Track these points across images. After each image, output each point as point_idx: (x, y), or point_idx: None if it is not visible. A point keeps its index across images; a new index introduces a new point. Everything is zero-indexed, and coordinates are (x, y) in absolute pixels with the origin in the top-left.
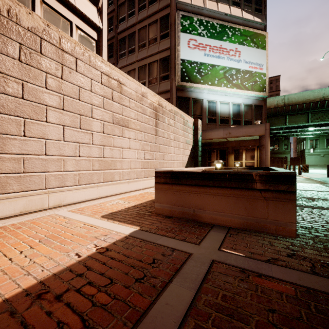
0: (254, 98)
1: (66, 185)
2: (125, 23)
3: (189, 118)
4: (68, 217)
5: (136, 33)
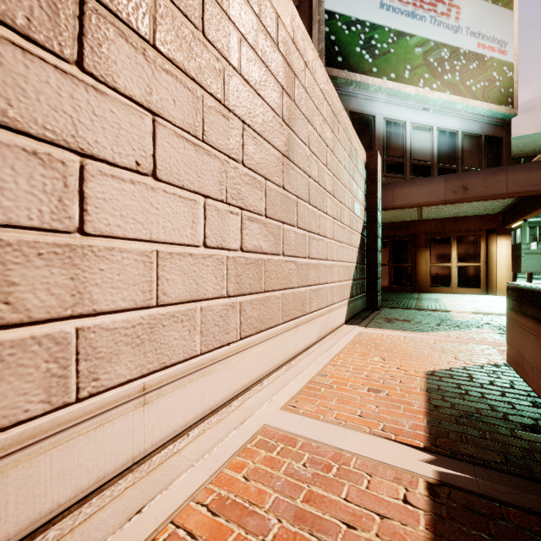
0: (486, 120)
1: None
2: None
3: (359, 146)
4: None
5: None
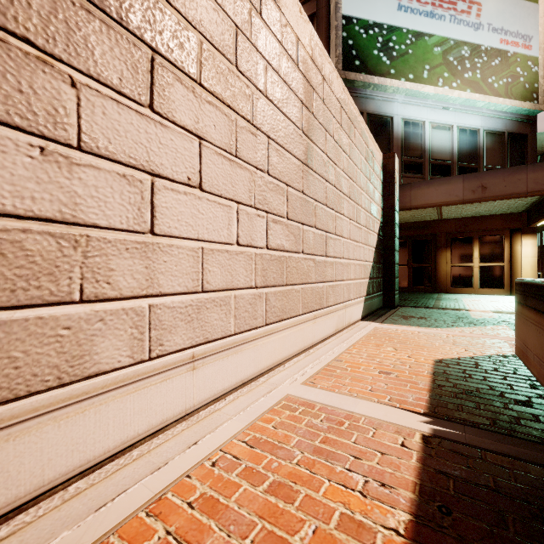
0: (510, 117)
1: None
2: None
3: (376, 148)
4: None
5: None
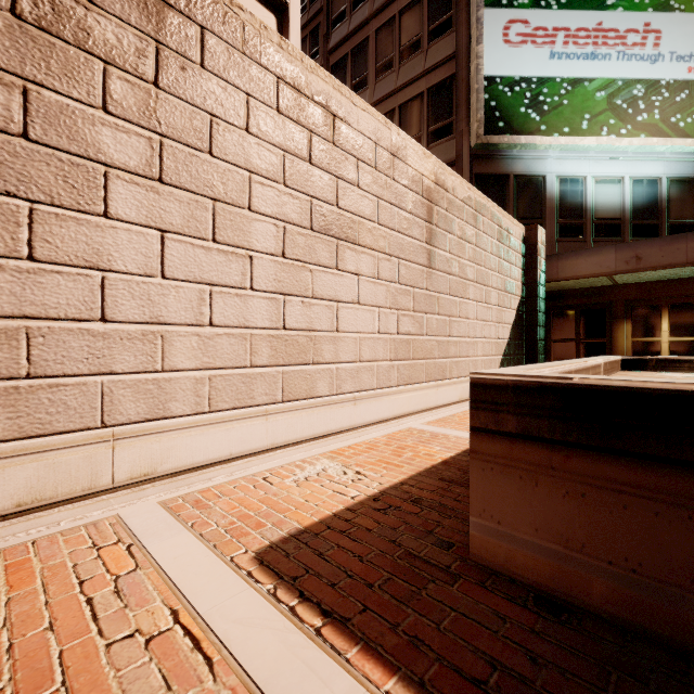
0: None
1: (169, 414)
2: (346, 24)
3: (514, 223)
4: (142, 546)
5: (371, 41)
